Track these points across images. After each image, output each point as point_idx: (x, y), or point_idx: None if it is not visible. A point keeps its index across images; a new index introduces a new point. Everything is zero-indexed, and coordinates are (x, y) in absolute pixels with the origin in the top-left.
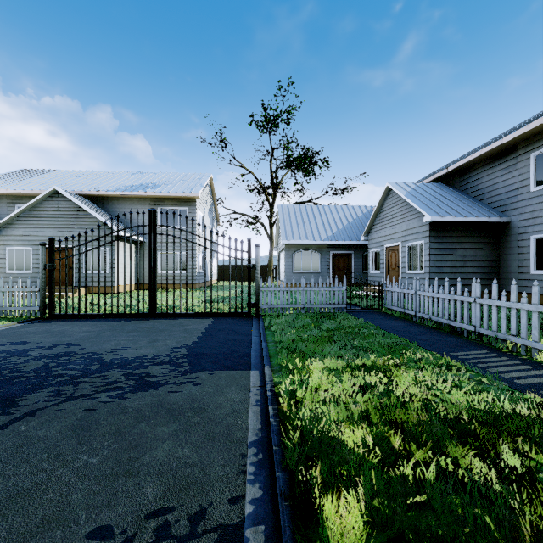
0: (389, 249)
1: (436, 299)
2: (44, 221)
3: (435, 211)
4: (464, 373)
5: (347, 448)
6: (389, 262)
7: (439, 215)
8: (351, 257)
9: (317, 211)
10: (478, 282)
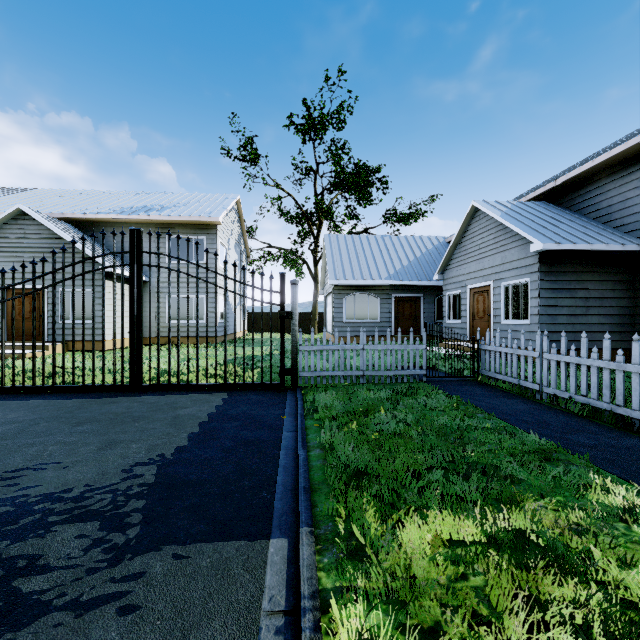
0: (474, 291)
1: (584, 367)
2: (5, 251)
3: (547, 236)
4: None
5: None
6: (475, 308)
7: (554, 241)
8: (420, 302)
9: (375, 243)
10: None
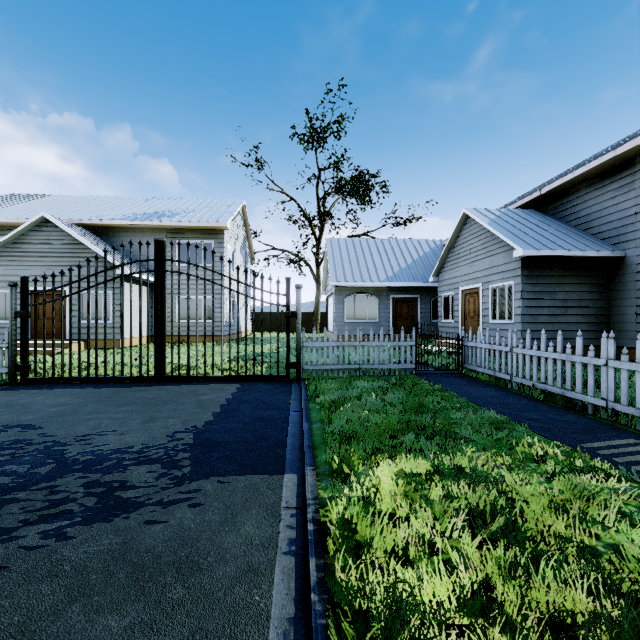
0: (465, 293)
1: (543, 359)
2: (30, 256)
3: (529, 243)
4: (625, 487)
5: None
6: (466, 309)
7: (534, 248)
8: (417, 303)
9: (375, 246)
10: (612, 338)
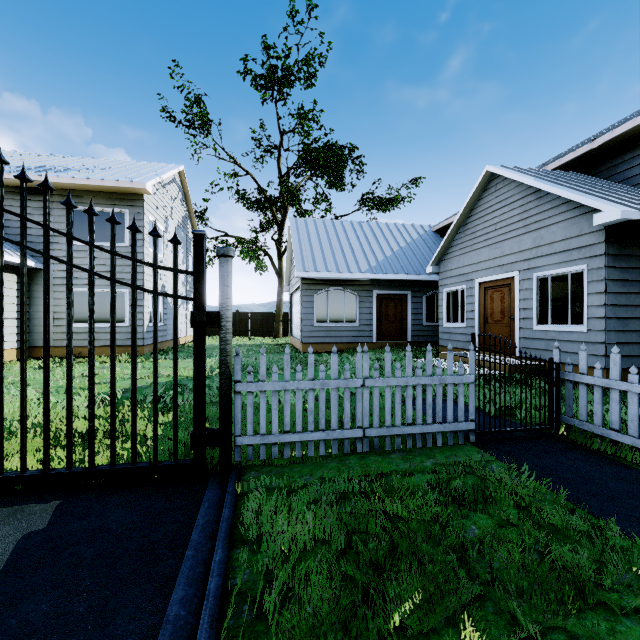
0: (486, 286)
1: None
2: None
3: (620, 202)
4: None
5: None
6: (488, 309)
7: (635, 207)
8: (406, 301)
9: (351, 229)
10: None
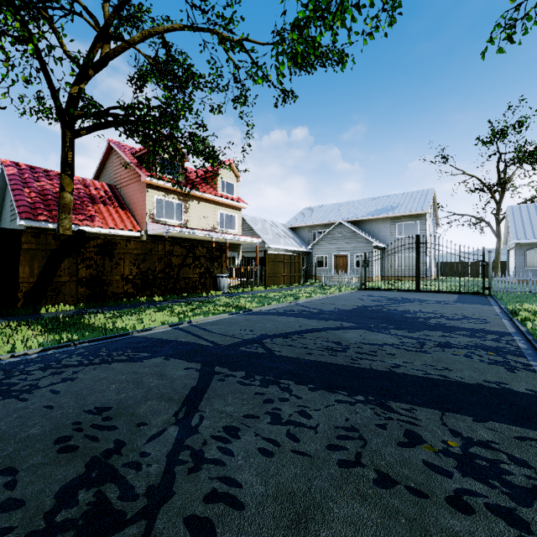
0: None
1: None
2: (333, 240)
3: None
4: None
5: (529, 309)
6: None
7: None
8: None
9: None
10: None
